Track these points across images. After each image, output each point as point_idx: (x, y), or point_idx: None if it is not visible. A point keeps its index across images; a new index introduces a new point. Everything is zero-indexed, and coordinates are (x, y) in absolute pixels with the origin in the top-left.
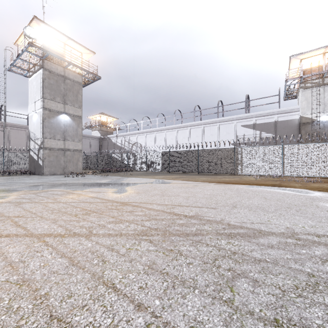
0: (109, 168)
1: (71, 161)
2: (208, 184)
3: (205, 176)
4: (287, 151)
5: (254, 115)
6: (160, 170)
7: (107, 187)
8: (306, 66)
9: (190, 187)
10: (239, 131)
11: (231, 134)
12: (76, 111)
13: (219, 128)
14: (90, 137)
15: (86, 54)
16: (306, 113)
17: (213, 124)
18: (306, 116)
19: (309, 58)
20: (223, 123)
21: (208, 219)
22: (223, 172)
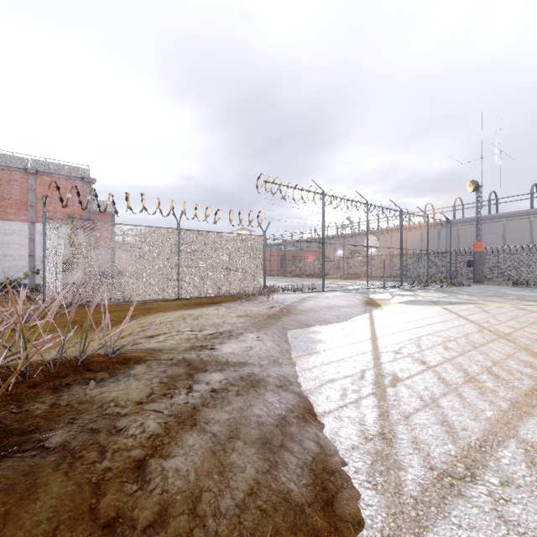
0: None
1: None
2: None
3: None
4: None
5: None
6: None
7: None
8: None
9: None
10: None
11: None
12: None
13: None
14: None
15: None
16: None
17: None
18: None
19: None
20: None
21: None
22: None
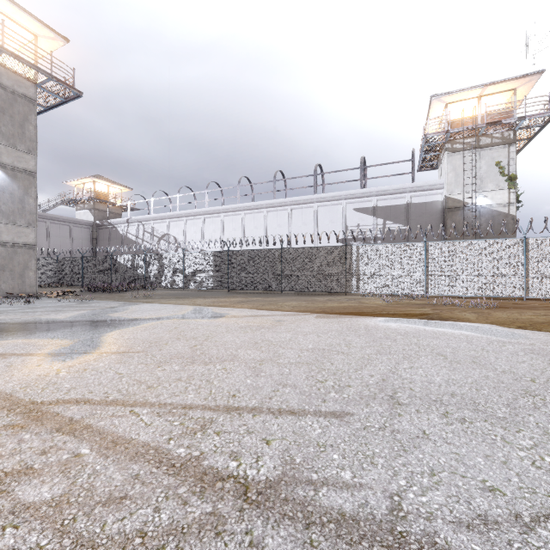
0: (108, 283)
1: (7, 269)
2: (304, 318)
3: (294, 298)
4: (432, 252)
5: (374, 192)
6: (210, 287)
7: (52, 336)
8: (453, 117)
9: (266, 328)
10: (350, 219)
11: (337, 222)
12: (21, 159)
13: (317, 213)
14: (71, 221)
15: (48, 39)
16: (454, 191)
17: (307, 204)
18: (454, 197)
19: (458, 102)
20: (324, 204)
21: (338, 511)
22: (326, 290)
